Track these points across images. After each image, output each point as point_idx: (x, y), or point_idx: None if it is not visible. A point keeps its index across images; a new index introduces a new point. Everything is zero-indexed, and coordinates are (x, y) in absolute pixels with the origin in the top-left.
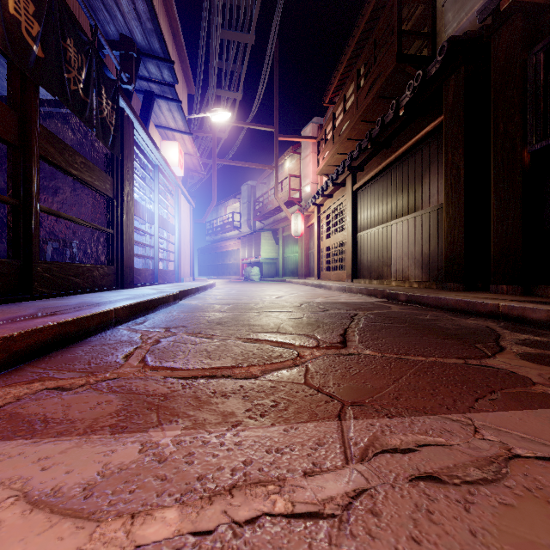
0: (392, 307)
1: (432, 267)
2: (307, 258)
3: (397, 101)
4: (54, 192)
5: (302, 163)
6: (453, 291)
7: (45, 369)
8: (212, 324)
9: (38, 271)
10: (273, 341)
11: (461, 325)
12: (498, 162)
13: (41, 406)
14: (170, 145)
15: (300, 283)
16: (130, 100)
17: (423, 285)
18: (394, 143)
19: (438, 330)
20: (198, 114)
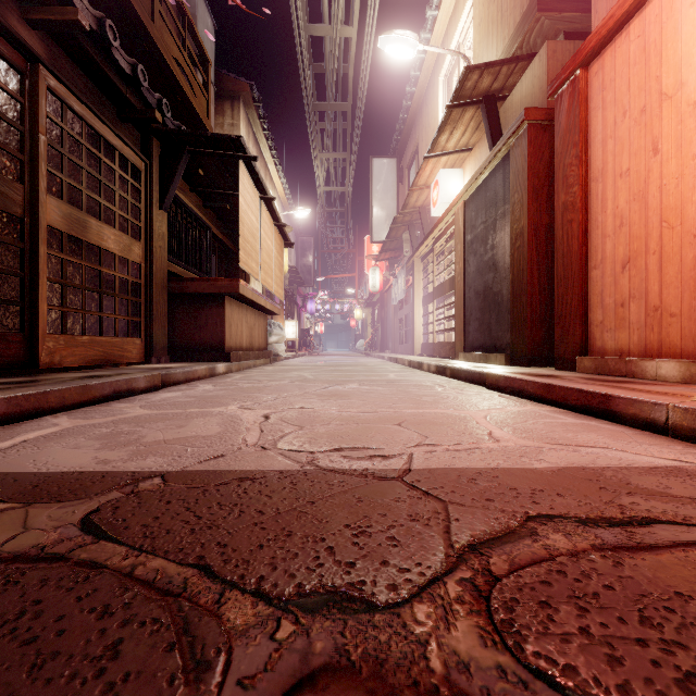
0: None
1: None
2: None
3: None
4: None
5: None
6: None
7: None
8: None
9: None
10: None
11: None
12: None
13: None
14: None
15: None
16: None
17: None
18: None
19: None
20: None
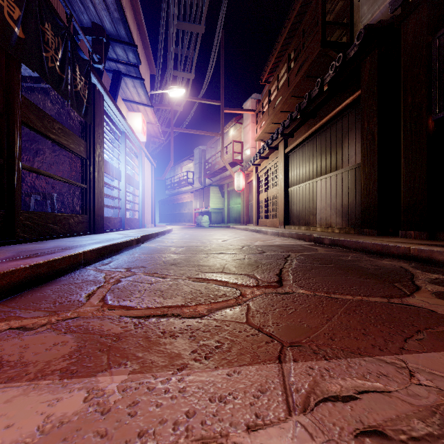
0: (318, 249)
1: (351, 216)
2: (247, 208)
3: (322, 79)
4: (37, 154)
5: (244, 131)
6: (369, 236)
7: (14, 308)
8: (167, 264)
9: (20, 219)
10: (219, 280)
11: (379, 265)
12: (406, 129)
13: (0, 348)
14: (135, 116)
15: (241, 228)
16: (100, 77)
17: (343, 231)
18: (319, 114)
19: (360, 270)
20: (158, 91)
